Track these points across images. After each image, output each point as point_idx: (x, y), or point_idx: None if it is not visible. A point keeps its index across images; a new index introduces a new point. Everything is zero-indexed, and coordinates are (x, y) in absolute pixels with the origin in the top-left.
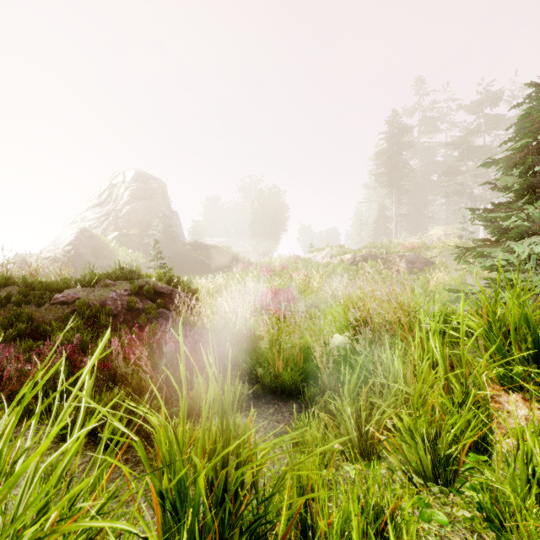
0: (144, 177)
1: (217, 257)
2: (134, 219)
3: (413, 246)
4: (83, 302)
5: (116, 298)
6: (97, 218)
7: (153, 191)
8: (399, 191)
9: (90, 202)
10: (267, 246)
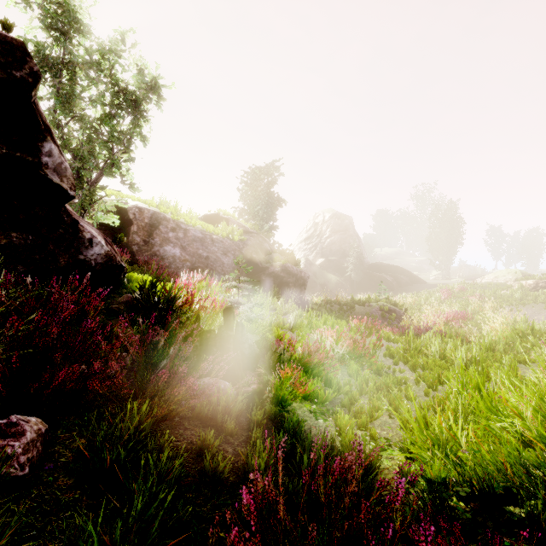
0: (338, 216)
1: (396, 275)
2: (333, 248)
3: None
4: (368, 313)
5: (375, 312)
6: (308, 248)
7: (346, 226)
8: None
9: (301, 236)
10: (442, 260)
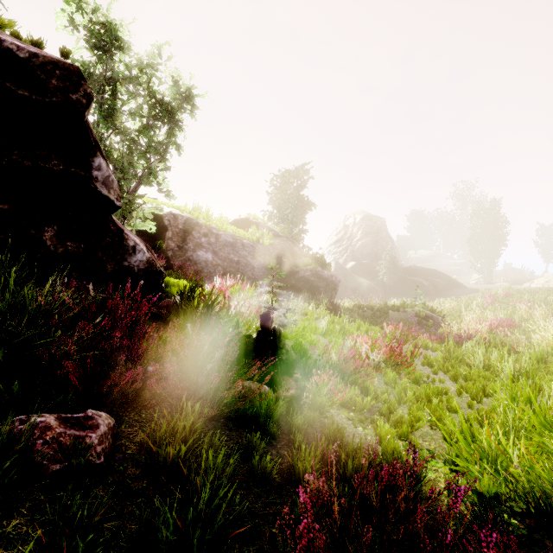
0: (370, 217)
1: (433, 279)
2: (365, 251)
3: None
4: (403, 319)
5: (411, 318)
6: (339, 251)
7: (378, 228)
8: None
9: (331, 239)
10: (485, 263)
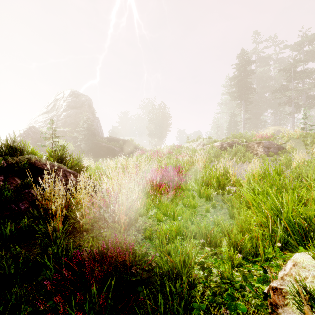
0: (76, 94)
1: (124, 147)
2: (68, 121)
3: (266, 136)
4: None
5: None
6: (44, 120)
7: (82, 103)
8: (245, 103)
9: (41, 110)
10: (157, 141)
